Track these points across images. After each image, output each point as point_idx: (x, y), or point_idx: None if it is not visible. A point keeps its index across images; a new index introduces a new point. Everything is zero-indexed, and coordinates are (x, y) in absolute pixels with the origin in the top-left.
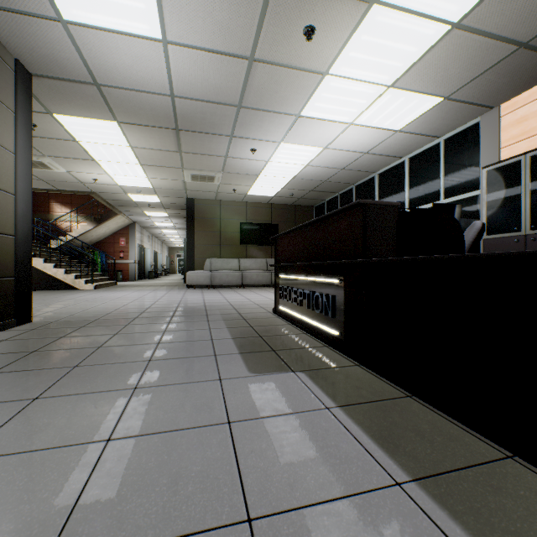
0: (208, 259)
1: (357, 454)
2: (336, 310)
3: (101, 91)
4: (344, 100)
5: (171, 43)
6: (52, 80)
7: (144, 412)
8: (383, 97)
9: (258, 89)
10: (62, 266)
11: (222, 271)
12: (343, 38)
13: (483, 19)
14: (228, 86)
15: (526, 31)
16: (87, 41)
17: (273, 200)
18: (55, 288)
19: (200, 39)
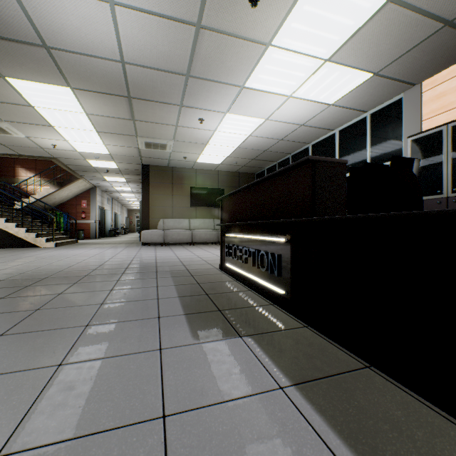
0: (161, 219)
1: None
2: (282, 268)
3: (51, 55)
4: (285, 72)
5: (118, 4)
6: None
7: (60, 403)
8: (320, 71)
9: (205, 58)
10: (24, 225)
11: (174, 230)
12: (286, 7)
13: None
14: (176, 53)
15: (453, 8)
16: None
17: (219, 167)
18: (17, 246)
19: (147, 1)
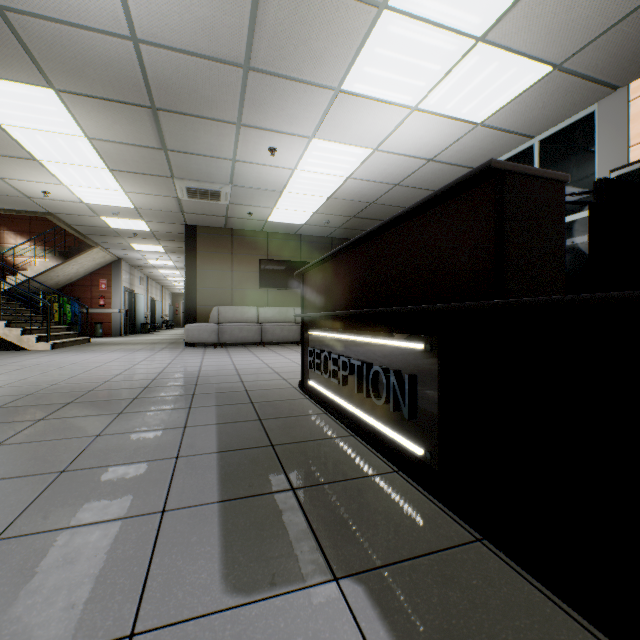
0: (215, 308)
1: None
2: (419, 404)
3: (9, 23)
4: (408, 62)
5: None
6: None
7: None
8: (466, 60)
9: (274, 32)
10: (4, 317)
11: (234, 324)
12: None
13: None
14: (225, 22)
15: None
16: None
17: (302, 229)
18: None
19: None
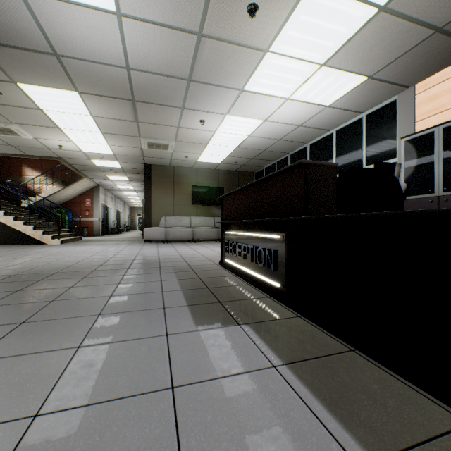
0: (163, 217)
1: (310, 426)
2: (278, 263)
3: (60, 62)
4: (282, 76)
5: (125, 15)
6: (13, 49)
7: (83, 376)
8: (316, 75)
9: (206, 64)
10: (31, 223)
11: (176, 227)
12: (283, 16)
13: (406, 3)
14: (179, 60)
15: (442, 16)
16: (44, 11)
17: (219, 166)
18: (25, 243)
19: (151, 13)
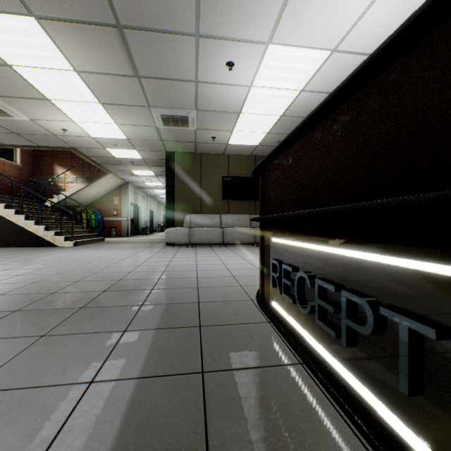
0: (188, 215)
1: None
2: None
3: None
4: None
5: None
6: None
7: None
8: None
9: None
10: (46, 223)
11: (201, 228)
12: None
13: None
14: None
15: None
16: None
17: (256, 150)
18: (36, 245)
19: None
